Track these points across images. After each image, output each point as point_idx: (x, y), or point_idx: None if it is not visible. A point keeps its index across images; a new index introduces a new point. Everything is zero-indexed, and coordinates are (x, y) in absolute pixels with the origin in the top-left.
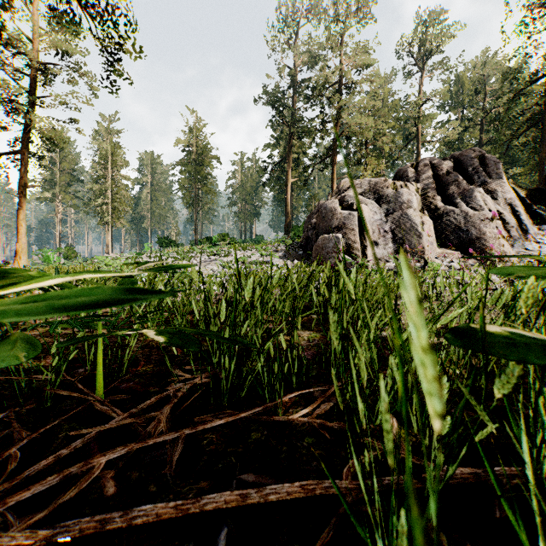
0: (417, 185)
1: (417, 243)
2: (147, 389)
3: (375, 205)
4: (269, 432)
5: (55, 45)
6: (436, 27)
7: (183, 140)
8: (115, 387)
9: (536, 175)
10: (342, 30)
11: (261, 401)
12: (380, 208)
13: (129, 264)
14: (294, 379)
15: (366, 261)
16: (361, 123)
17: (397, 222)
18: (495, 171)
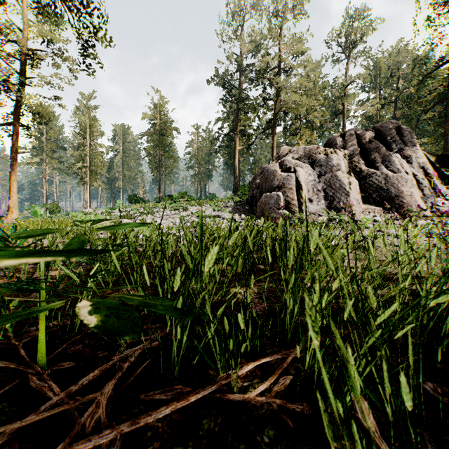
0: (344, 151)
1: (345, 200)
2: (95, 353)
3: (310, 168)
4: (223, 417)
5: (41, 34)
6: (358, 22)
7: (149, 114)
8: (63, 351)
9: (440, 144)
10: (281, 23)
11: (214, 370)
12: (313, 171)
13: (82, 222)
14: (248, 342)
15: (302, 215)
16: (296, 100)
17: (328, 182)
18: (409, 140)
